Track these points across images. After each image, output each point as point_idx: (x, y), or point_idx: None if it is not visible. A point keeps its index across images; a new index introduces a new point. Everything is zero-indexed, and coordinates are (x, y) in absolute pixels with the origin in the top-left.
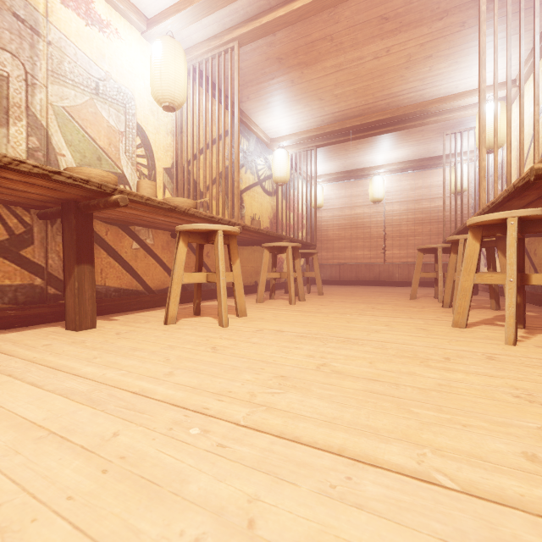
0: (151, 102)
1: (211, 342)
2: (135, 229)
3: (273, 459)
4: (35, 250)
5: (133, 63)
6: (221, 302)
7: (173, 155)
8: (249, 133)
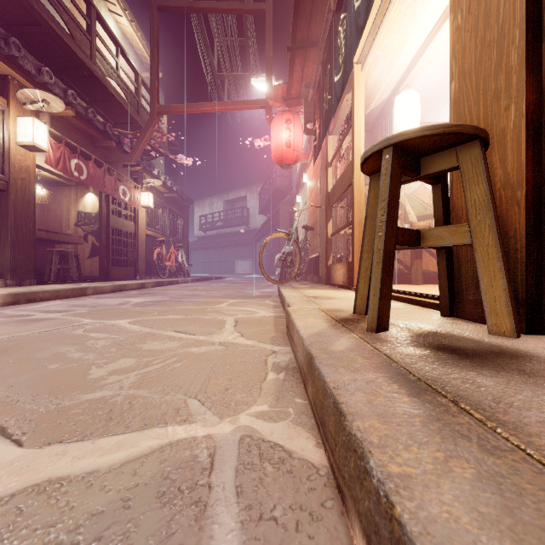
0: None
1: None
2: None
3: None
4: (400, 255)
5: None
6: None
7: None
8: None
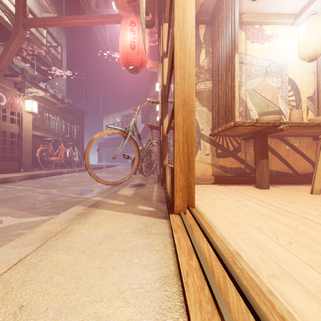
0: (297, 61)
1: None
2: (286, 138)
3: None
4: (241, 153)
5: (285, 45)
6: None
7: (314, 86)
8: None
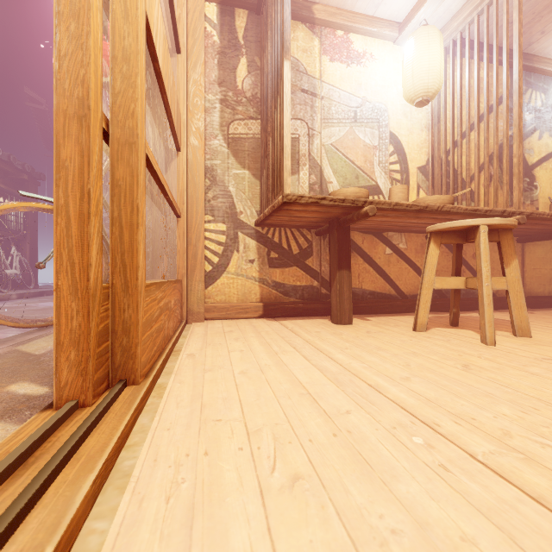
0: (403, 105)
1: (463, 359)
2: (387, 235)
3: (513, 518)
4: (313, 259)
5: (386, 76)
6: (483, 314)
7: (428, 150)
8: (546, 80)
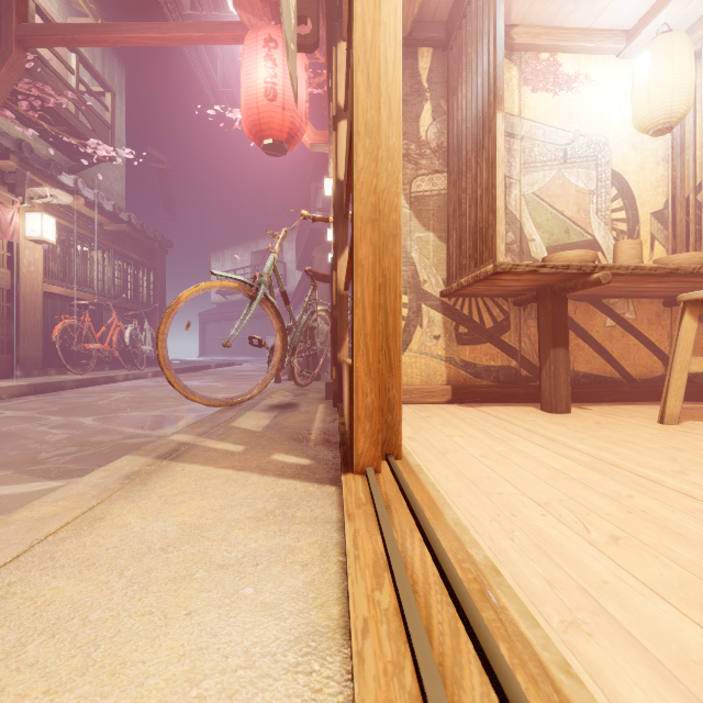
0: (630, 134)
1: None
2: (608, 302)
3: None
4: (511, 335)
5: (606, 100)
6: None
7: (666, 190)
8: None
